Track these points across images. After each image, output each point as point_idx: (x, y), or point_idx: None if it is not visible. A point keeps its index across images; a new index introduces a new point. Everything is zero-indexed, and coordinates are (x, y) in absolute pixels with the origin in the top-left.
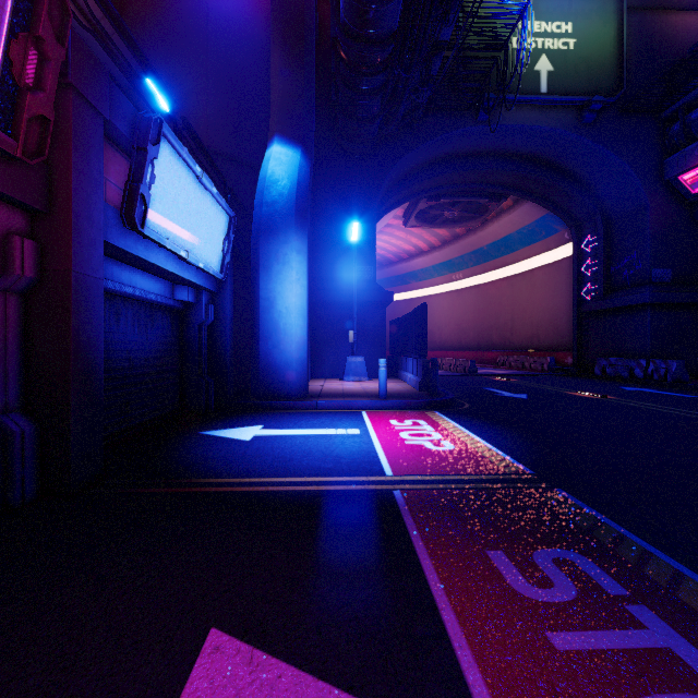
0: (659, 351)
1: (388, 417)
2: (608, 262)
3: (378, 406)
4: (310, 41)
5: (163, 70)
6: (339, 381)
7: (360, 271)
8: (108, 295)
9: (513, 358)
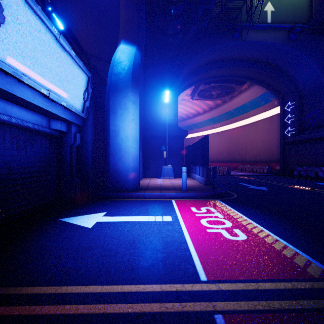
0: None
1: (189, 204)
2: (300, 115)
3: (182, 196)
4: None
5: (62, 9)
6: (158, 179)
7: (169, 119)
8: None
9: (247, 166)
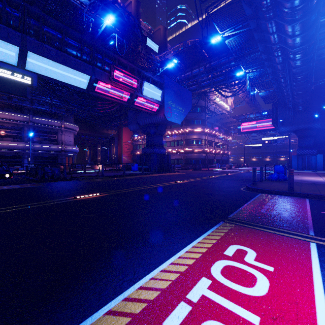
0: None
1: None
2: None
3: None
4: None
5: None
6: None
7: None
8: None
9: None
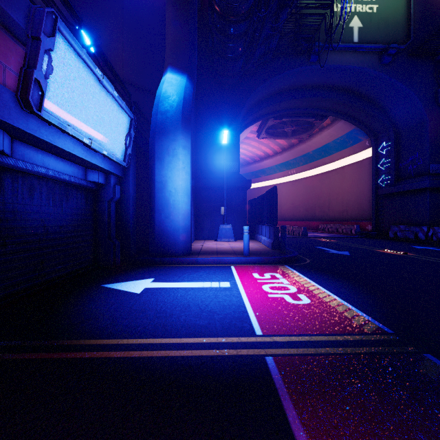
0: (435, 221)
1: (251, 270)
2: (397, 160)
3: (243, 261)
4: (193, 2)
5: (91, 25)
6: (214, 241)
7: (228, 165)
8: (21, 173)
9: (330, 225)
